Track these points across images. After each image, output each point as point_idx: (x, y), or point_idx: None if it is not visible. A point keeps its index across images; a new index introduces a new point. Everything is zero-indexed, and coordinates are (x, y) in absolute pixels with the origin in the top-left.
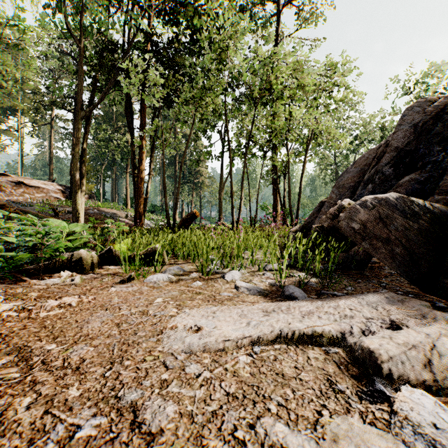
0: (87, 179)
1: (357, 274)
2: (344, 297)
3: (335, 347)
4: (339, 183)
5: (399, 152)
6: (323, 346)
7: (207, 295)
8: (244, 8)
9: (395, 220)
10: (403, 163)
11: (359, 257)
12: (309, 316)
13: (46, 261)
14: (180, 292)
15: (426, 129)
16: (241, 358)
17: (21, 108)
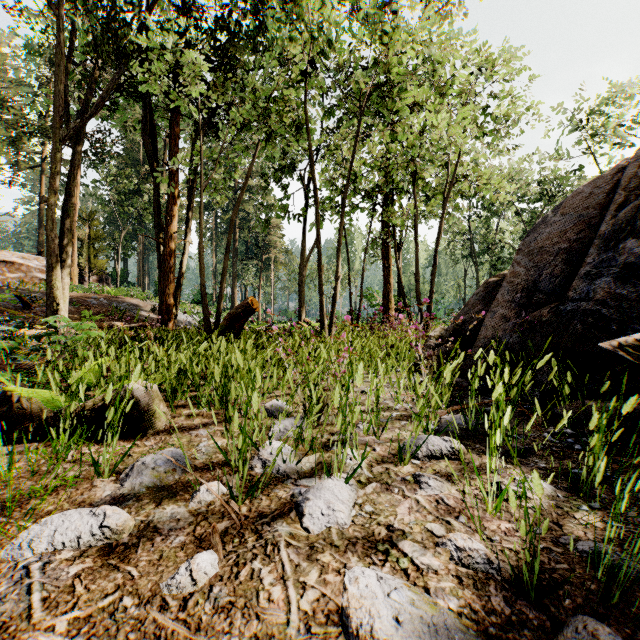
0: (95, 251)
1: None
2: None
3: None
4: (531, 244)
5: None
6: None
7: None
8: None
9: None
10: None
11: None
12: None
13: None
14: None
15: None
16: None
17: None
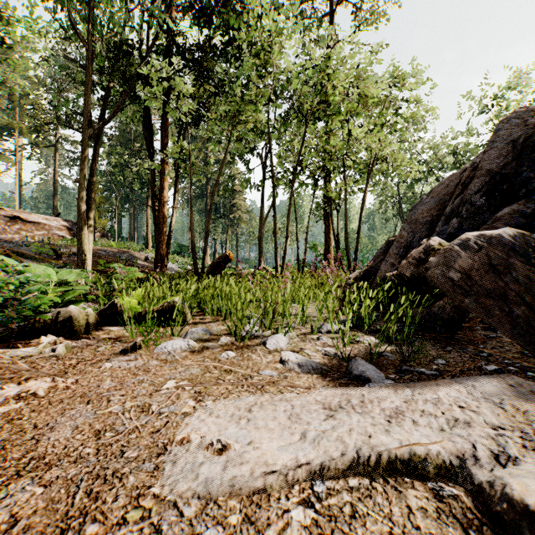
0: (99, 213)
1: (445, 338)
2: (443, 381)
3: (449, 482)
4: (412, 217)
5: (493, 177)
6: (429, 479)
7: (241, 375)
8: (290, 4)
9: (512, 267)
10: (499, 190)
11: (446, 316)
12: (398, 420)
13: (26, 320)
14: (202, 370)
15: (529, 147)
16: (294, 513)
17: (18, 127)
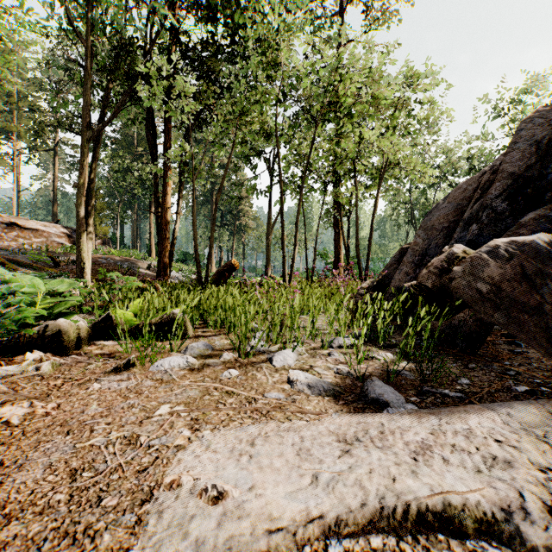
0: (100, 220)
1: (467, 354)
2: (472, 407)
3: (493, 540)
4: (427, 223)
5: (515, 180)
6: (468, 536)
7: (244, 397)
8: None
9: (548, 277)
10: (522, 194)
11: (467, 329)
12: (425, 458)
13: (13, 334)
14: (201, 391)
15: None
16: None
17: (16, 130)
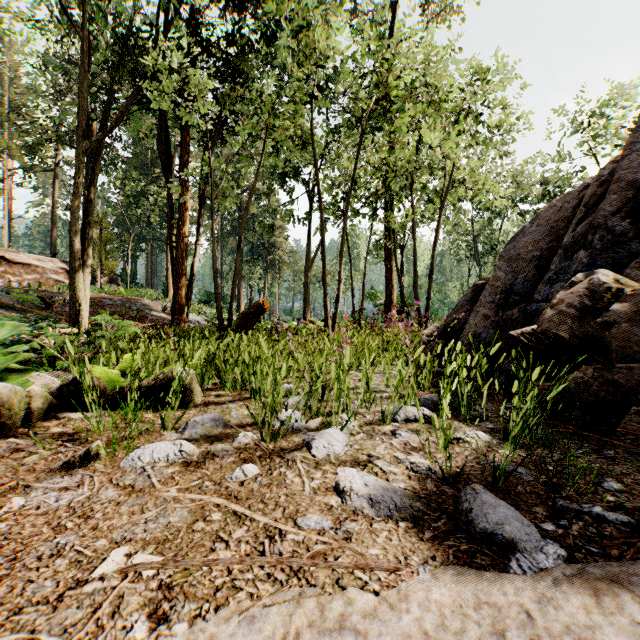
0: (107, 253)
1: (598, 435)
2: None
3: None
4: (511, 252)
5: (638, 191)
6: None
7: (262, 527)
8: None
9: None
10: None
11: (589, 395)
12: None
13: None
14: (192, 512)
15: None
16: None
17: (6, 146)
